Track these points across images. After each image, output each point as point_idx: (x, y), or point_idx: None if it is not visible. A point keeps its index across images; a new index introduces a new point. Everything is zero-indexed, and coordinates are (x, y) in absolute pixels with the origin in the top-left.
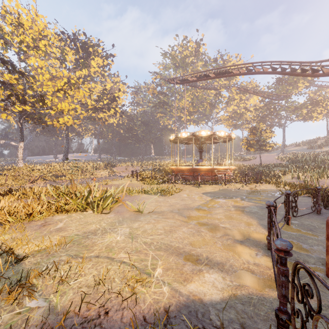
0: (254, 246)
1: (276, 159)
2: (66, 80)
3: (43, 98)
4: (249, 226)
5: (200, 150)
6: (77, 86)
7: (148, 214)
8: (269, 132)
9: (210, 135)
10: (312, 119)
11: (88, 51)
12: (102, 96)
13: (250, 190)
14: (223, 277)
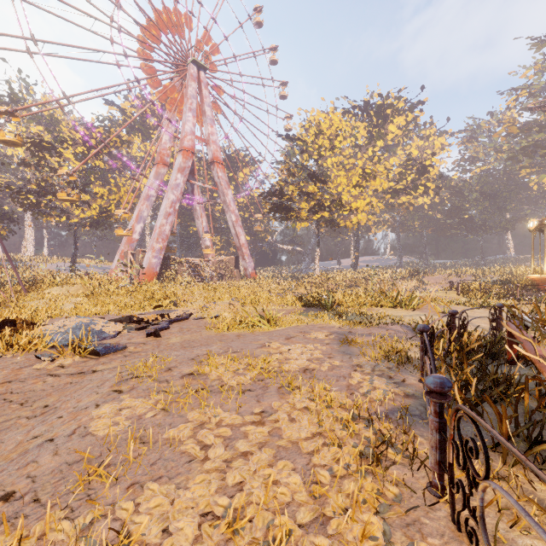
0: None
1: None
2: (360, 171)
3: (340, 202)
4: None
5: None
6: (373, 174)
7: None
8: None
9: None
10: None
11: (384, 115)
12: (404, 171)
13: None
14: None
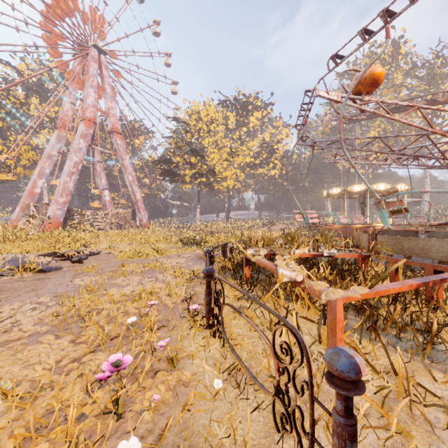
0: None
1: None
2: (229, 150)
3: (214, 171)
4: None
5: (362, 205)
6: (237, 153)
7: None
8: None
9: (367, 190)
10: None
11: (247, 109)
12: (260, 151)
13: None
14: None
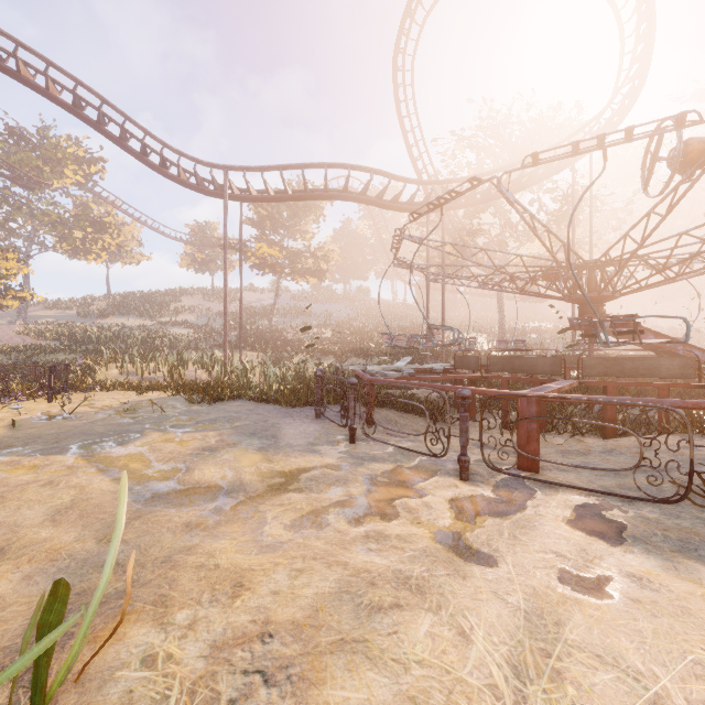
0: (456, 488)
1: (19, 335)
2: None
3: None
4: (353, 469)
5: None
6: None
7: (79, 677)
8: (14, 259)
9: None
10: (88, 257)
11: None
12: None
13: (109, 411)
14: (621, 550)
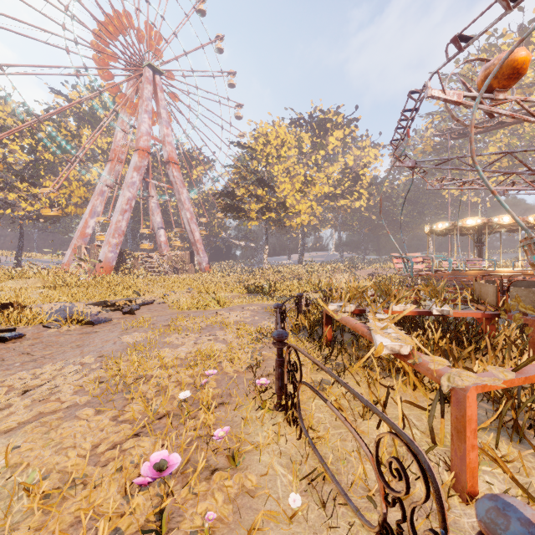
0: None
1: None
2: (303, 178)
3: (285, 205)
4: None
5: (477, 244)
6: (313, 182)
7: None
8: None
9: (485, 224)
10: None
11: (325, 128)
12: (341, 179)
13: None
14: None
